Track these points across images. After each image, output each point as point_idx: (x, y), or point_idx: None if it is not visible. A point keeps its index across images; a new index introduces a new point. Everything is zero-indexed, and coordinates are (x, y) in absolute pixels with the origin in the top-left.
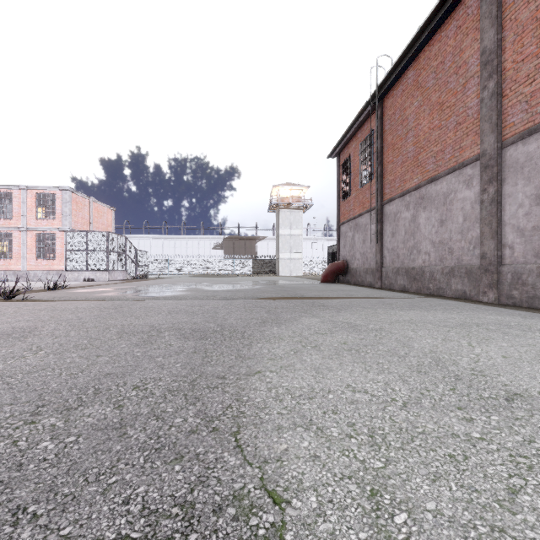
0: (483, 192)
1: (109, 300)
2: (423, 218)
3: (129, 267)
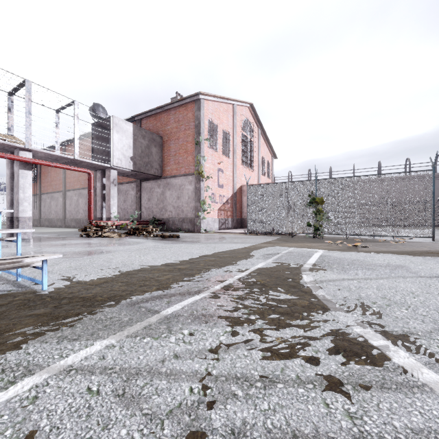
0: (63, 200)
1: None
2: (53, 203)
3: None
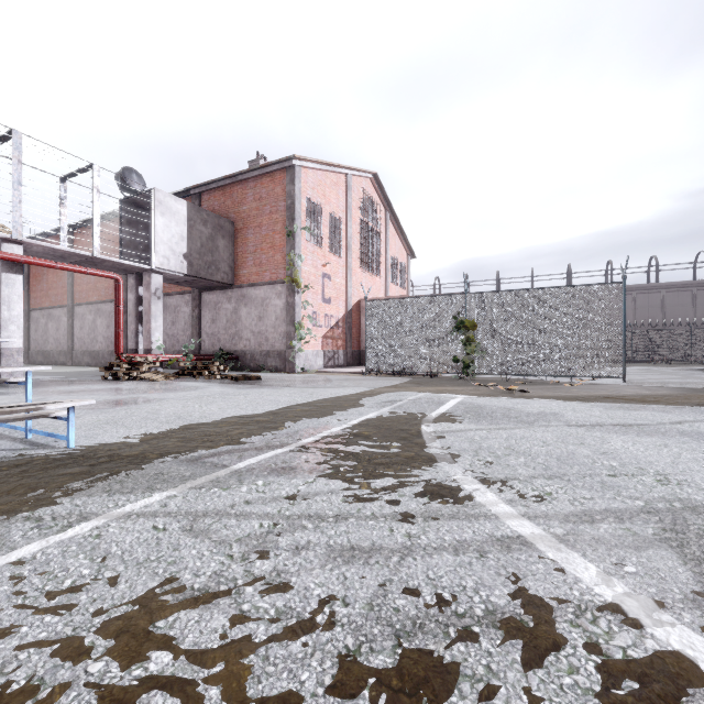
0: (69, 321)
1: None
2: (51, 325)
3: None
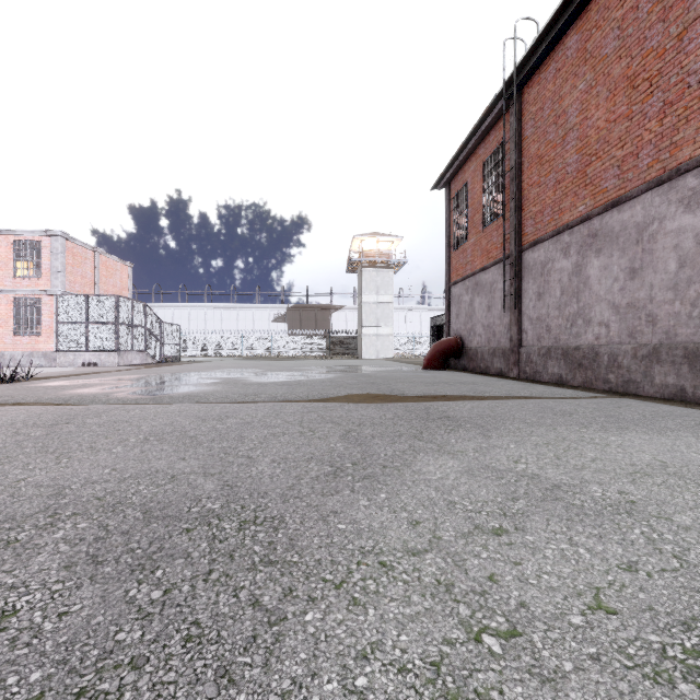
0: None
1: (74, 403)
2: (595, 268)
3: (151, 346)
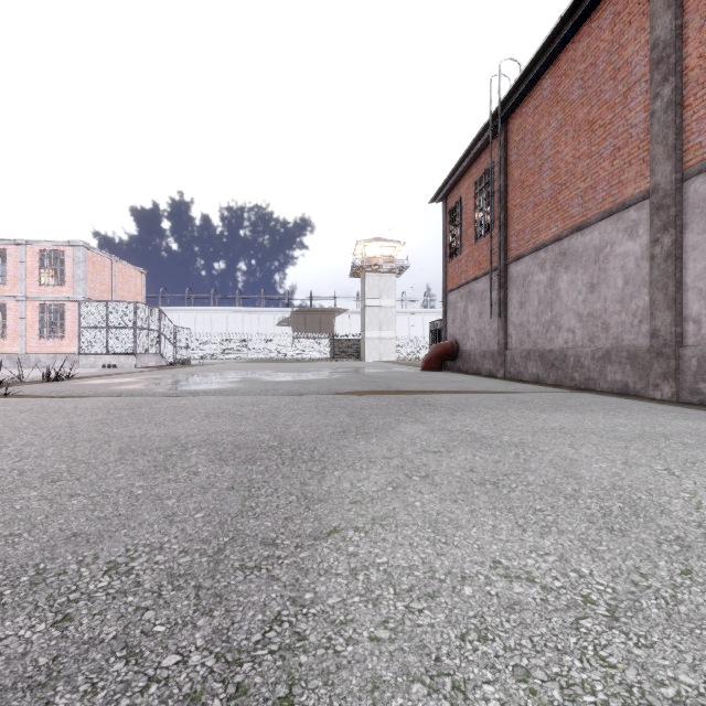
0: (655, 244)
1: (127, 396)
2: (564, 282)
3: (164, 349)
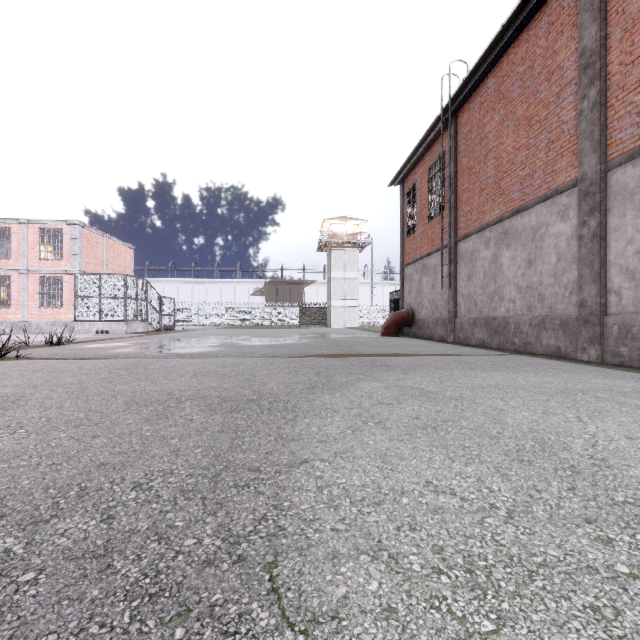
0: (583, 226)
1: (122, 358)
2: (506, 258)
3: (151, 316)
